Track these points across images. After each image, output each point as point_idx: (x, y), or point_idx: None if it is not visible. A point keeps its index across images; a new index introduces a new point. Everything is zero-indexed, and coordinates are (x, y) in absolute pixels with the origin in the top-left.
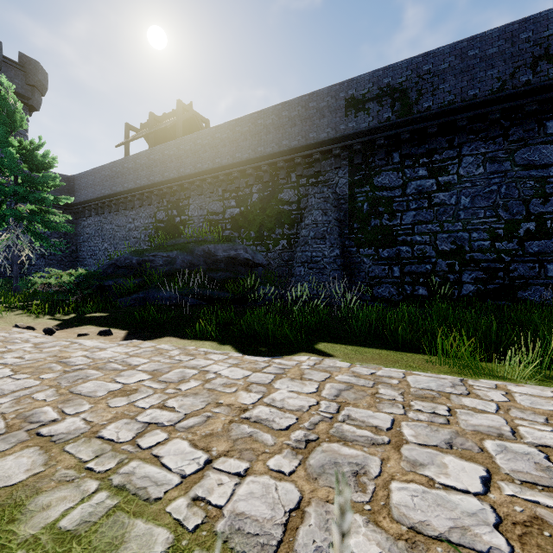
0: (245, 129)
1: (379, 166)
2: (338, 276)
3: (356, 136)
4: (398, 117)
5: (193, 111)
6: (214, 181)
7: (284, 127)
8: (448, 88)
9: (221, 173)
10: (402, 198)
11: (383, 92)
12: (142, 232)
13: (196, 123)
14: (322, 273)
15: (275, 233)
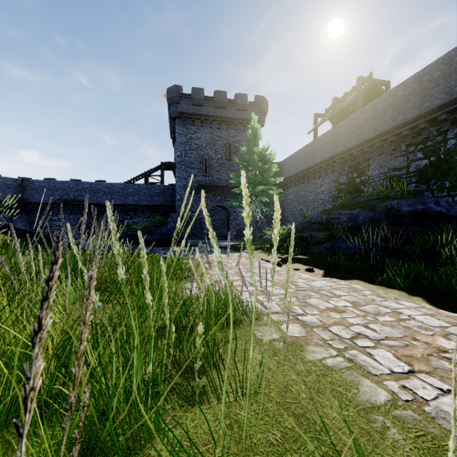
0: (436, 74)
1: None
2: None
3: None
4: None
5: (372, 80)
6: (396, 139)
7: None
8: None
9: (404, 128)
10: None
11: None
12: (326, 194)
13: (375, 89)
14: None
15: None
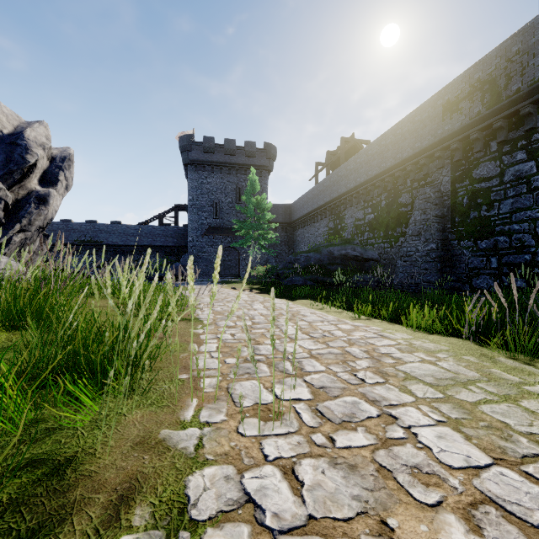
0: (374, 151)
1: (477, 158)
2: (430, 268)
3: (452, 137)
4: (488, 108)
5: (354, 140)
6: (359, 195)
7: (398, 143)
8: (538, 62)
9: (360, 189)
10: (499, 187)
11: (473, 88)
12: (322, 237)
13: (357, 147)
14: (413, 265)
15: (396, 232)
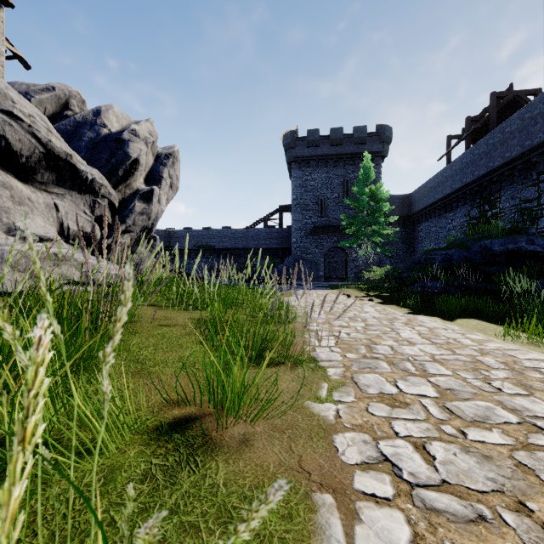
0: None
1: None
2: None
3: None
4: None
5: (512, 93)
6: (527, 166)
7: None
8: None
9: (532, 155)
10: None
11: None
12: (458, 230)
13: (518, 102)
14: None
15: None
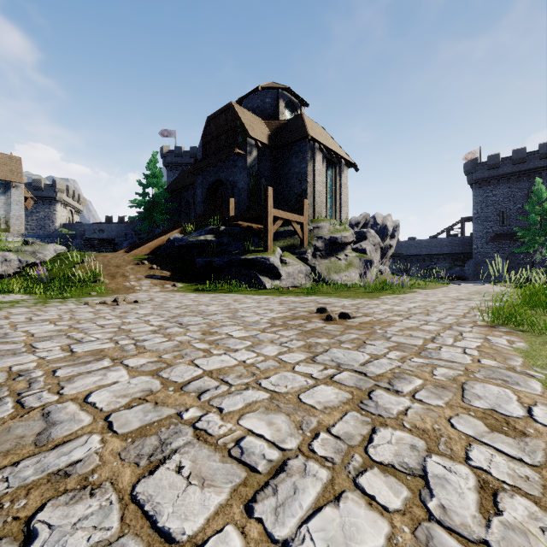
0: None
1: None
2: None
3: None
4: None
5: None
6: None
7: None
8: None
9: None
10: None
11: None
12: None
13: None
14: None
15: None
